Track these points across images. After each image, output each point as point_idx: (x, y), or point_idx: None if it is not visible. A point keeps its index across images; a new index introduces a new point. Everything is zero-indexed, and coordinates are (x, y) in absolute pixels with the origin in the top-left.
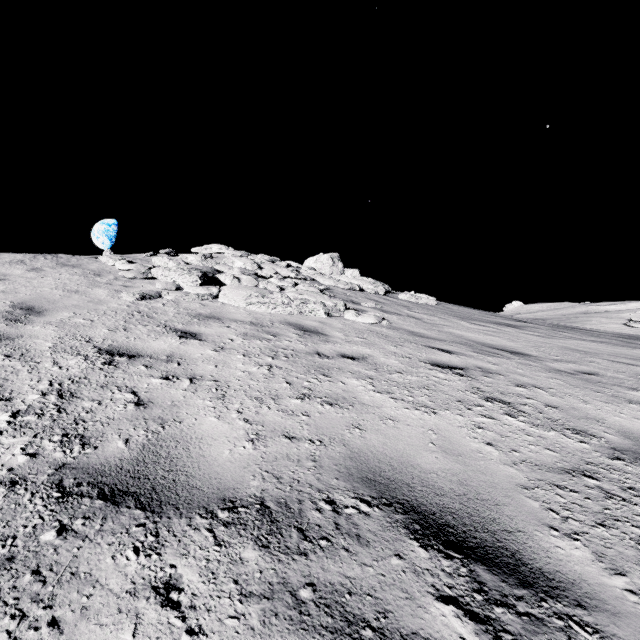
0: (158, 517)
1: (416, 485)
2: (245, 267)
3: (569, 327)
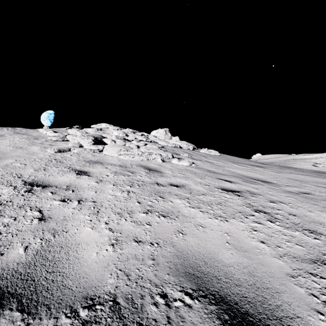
0: (32, 319)
1: (221, 277)
2: (119, 135)
3: (287, 167)
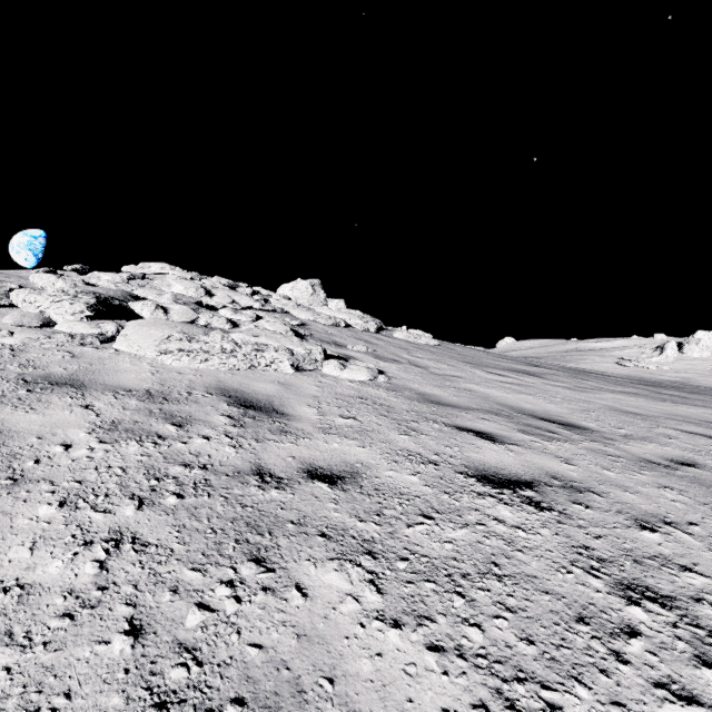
0: None
1: None
2: (187, 293)
3: (581, 371)
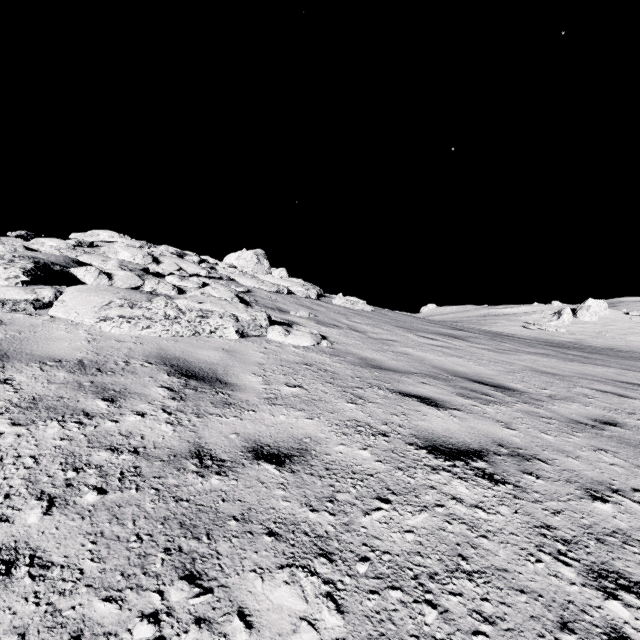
0: None
1: None
2: (134, 260)
3: (497, 334)
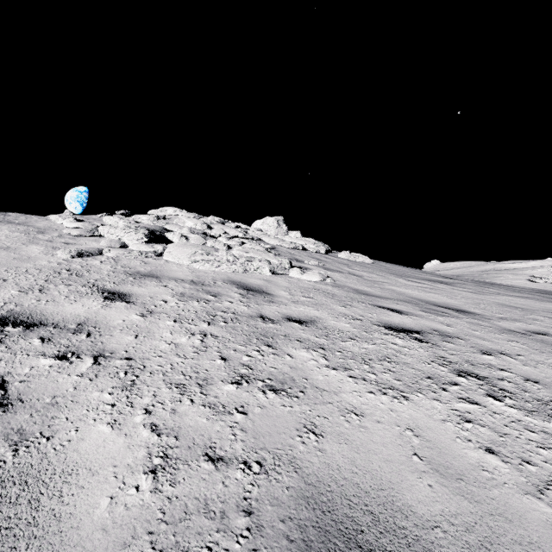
0: None
1: None
2: (195, 227)
3: (489, 283)
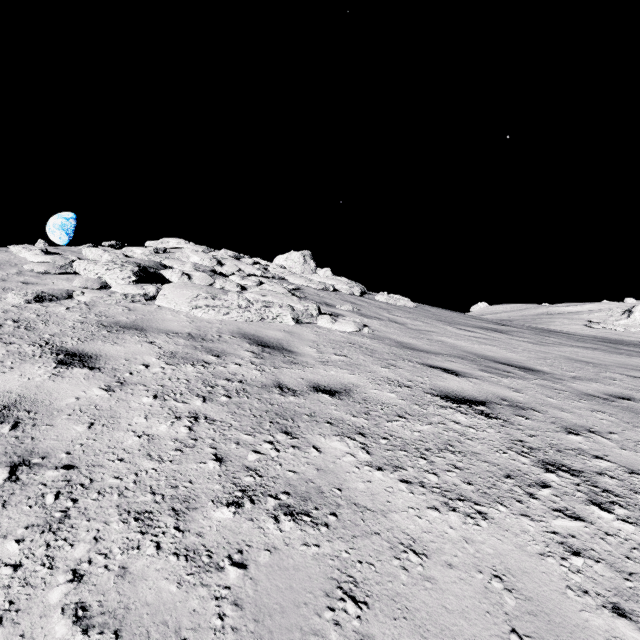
0: None
1: None
2: (202, 263)
3: (547, 330)
